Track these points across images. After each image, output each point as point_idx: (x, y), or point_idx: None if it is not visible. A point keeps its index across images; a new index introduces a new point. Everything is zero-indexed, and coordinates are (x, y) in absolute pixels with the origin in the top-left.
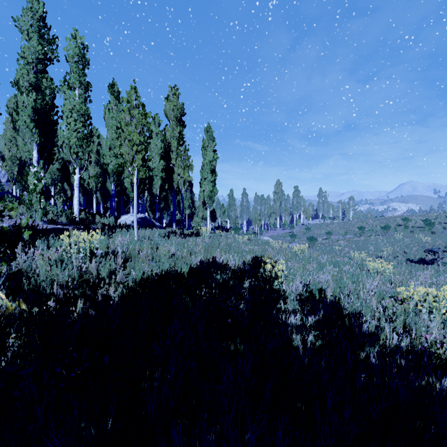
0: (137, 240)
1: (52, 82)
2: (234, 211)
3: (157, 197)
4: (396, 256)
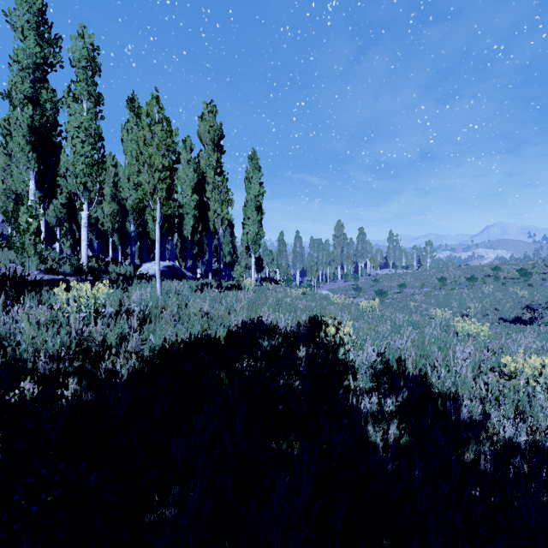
0: (160, 295)
1: (53, 93)
2: (285, 259)
3: (189, 240)
4: (486, 314)
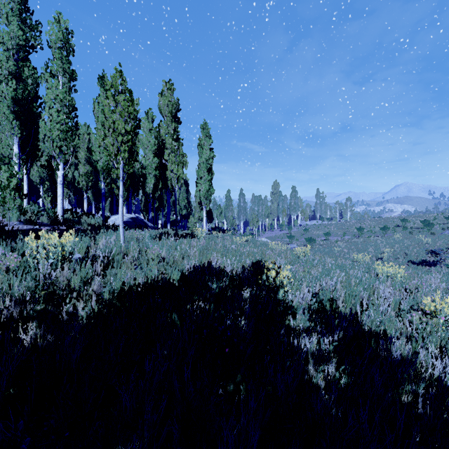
0: (123, 242)
1: (34, 70)
2: (231, 212)
3: (150, 196)
4: (397, 258)
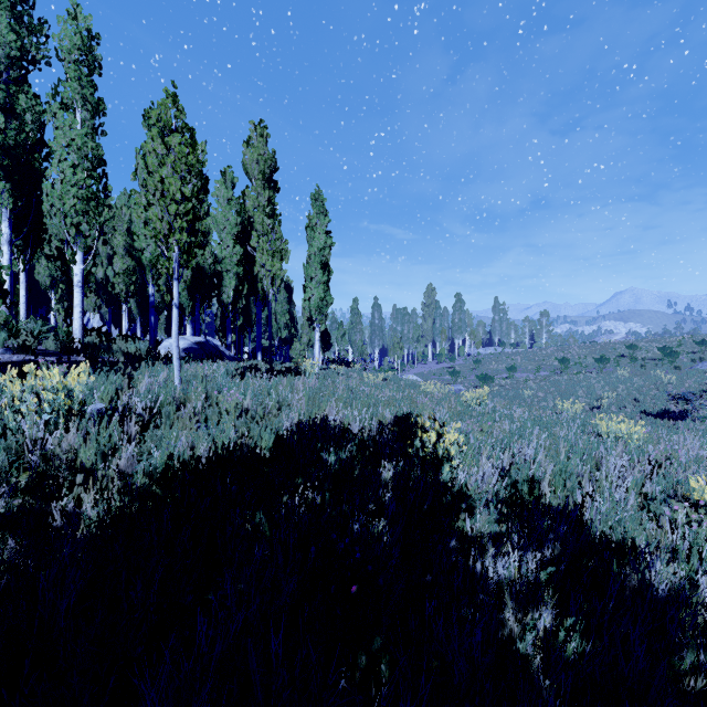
0: (178, 383)
1: (36, 100)
2: (359, 334)
3: (229, 308)
4: (622, 406)
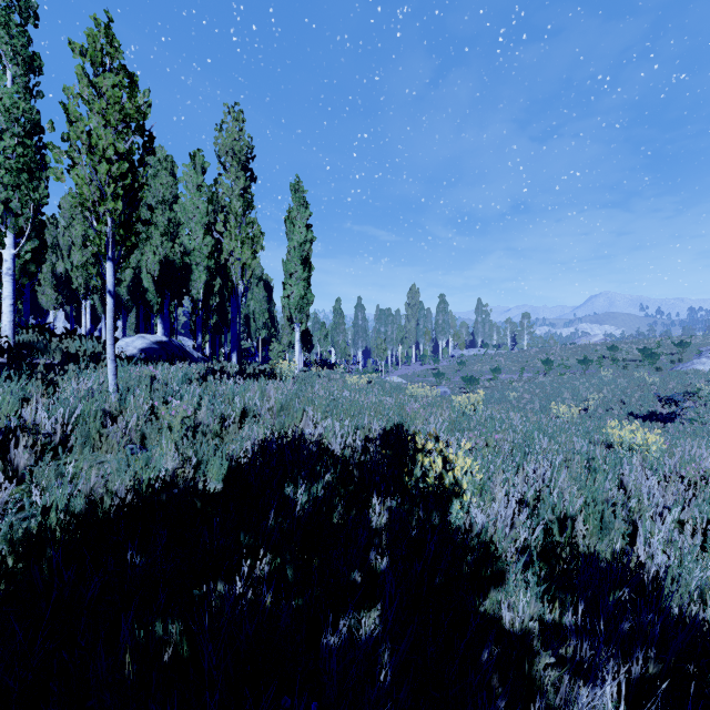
0: (113, 391)
1: None
2: (342, 335)
3: (199, 304)
4: (609, 408)
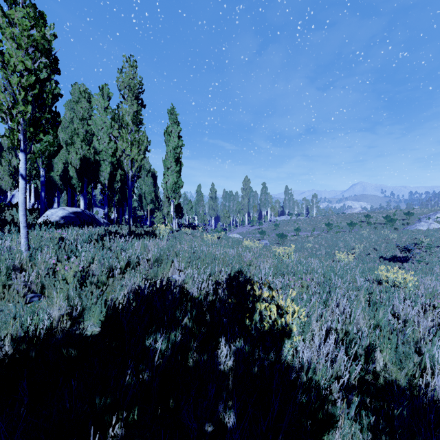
0: (25, 250)
1: None
2: (202, 208)
3: (106, 187)
4: (368, 253)
